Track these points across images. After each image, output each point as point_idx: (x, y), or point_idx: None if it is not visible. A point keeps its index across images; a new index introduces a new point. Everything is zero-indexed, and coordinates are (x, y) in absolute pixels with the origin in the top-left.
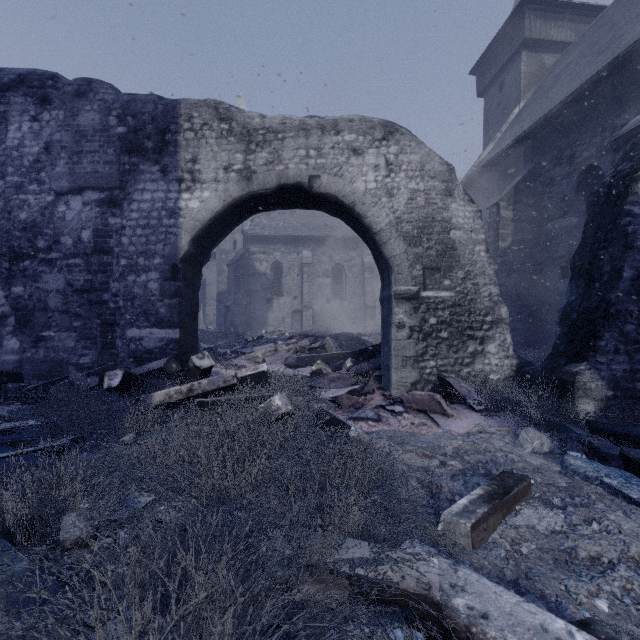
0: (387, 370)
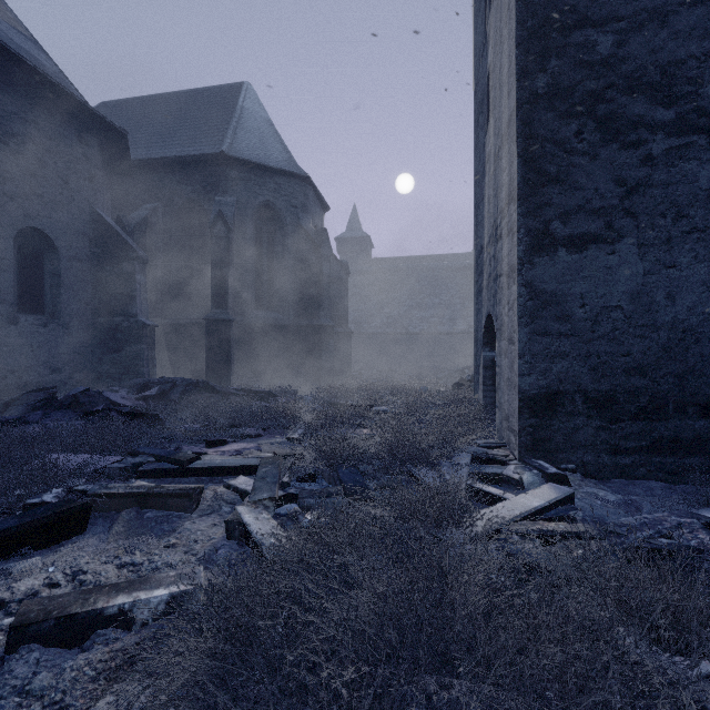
0: None
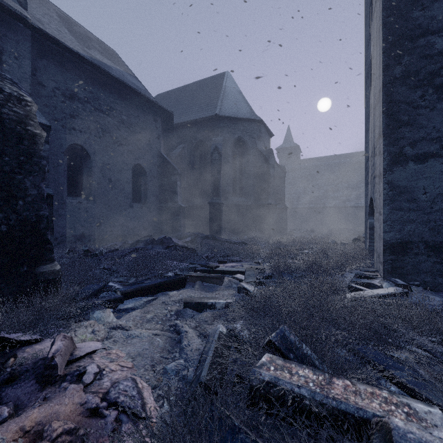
0: None
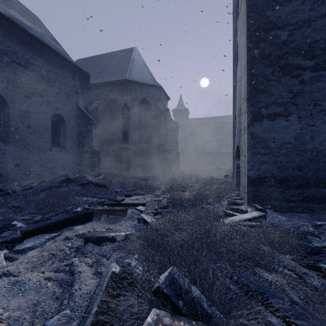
0: None
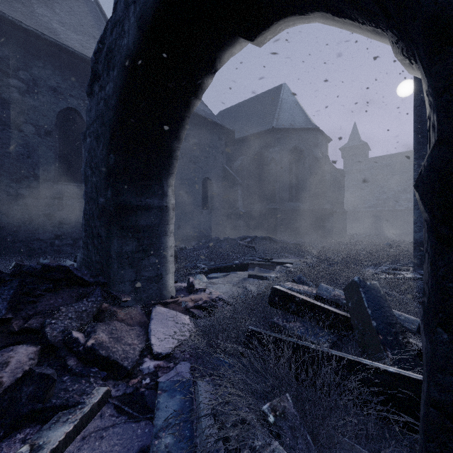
0: (157, 280)
